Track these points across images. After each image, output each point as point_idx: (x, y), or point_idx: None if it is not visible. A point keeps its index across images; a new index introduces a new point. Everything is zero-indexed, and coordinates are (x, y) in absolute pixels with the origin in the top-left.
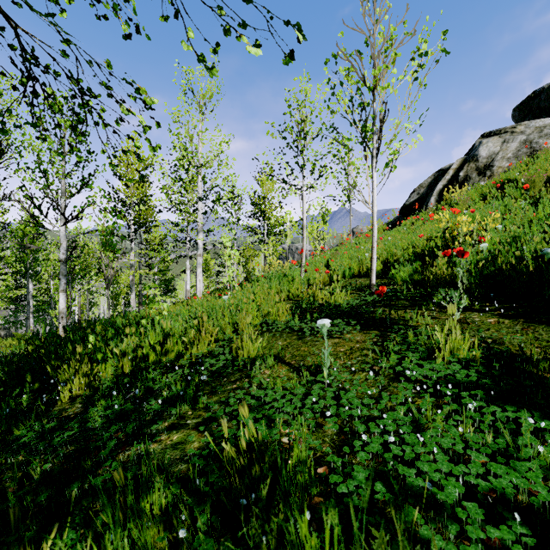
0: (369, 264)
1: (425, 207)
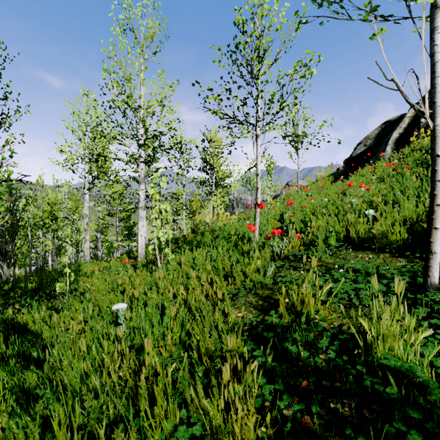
0: (375, 229)
1: (381, 157)
